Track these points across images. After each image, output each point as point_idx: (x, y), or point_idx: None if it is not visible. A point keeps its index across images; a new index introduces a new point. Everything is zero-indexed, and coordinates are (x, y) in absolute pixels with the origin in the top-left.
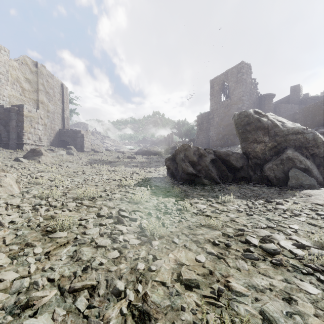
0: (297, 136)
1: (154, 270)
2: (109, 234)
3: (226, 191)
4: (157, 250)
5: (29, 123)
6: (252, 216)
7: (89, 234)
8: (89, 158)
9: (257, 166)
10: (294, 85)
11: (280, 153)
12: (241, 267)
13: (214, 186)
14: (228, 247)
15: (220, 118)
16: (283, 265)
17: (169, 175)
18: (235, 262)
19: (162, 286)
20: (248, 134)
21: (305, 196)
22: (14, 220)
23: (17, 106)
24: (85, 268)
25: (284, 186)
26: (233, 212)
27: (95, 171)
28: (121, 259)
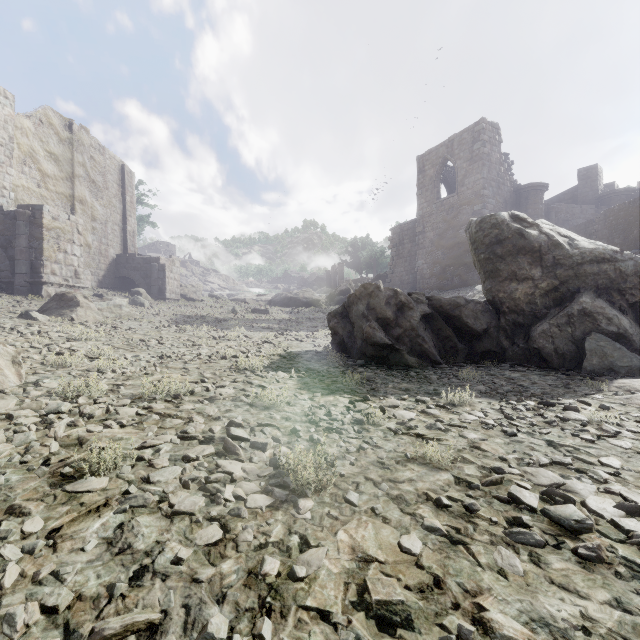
0: (602, 267)
1: (303, 578)
2: (203, 482)
3: (454, 381)
4: (311, 521)
5: (53, 243)
6: (516, 437)
7: (159, 482)
8: (175, 313)
9: (517, 328)
10: (587, 167)
11: (565, 301)
12: (506, 565)
13: (429, 370)
14: (471, 514)
15: (438, 233)
16: (605, 561)
17: (336, 347)
18: (492, 553)
19: (322, 622)
20: (498, 263)
21: (623, 391)
22: None
23: (30, 207)
24: (138, 572)
25: (576, 369)
26: (473, 428)
27: (186, 339)
28: (225, 548)
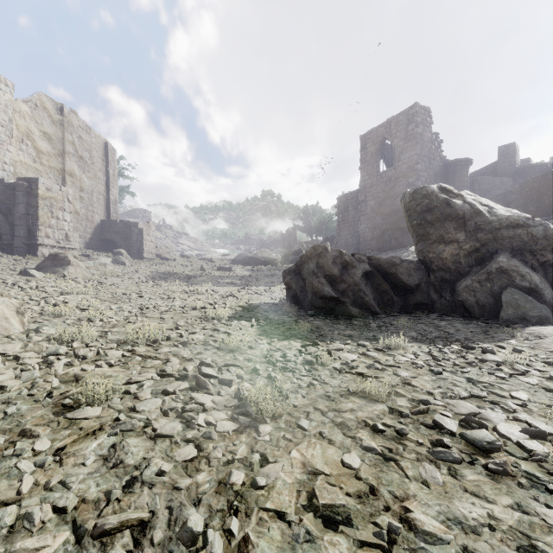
0: (517, 232)
1: (263, 486)
2: (180, 411)
3: (390, 329)
4: (269, 443)
5: (47, 210)
6: (442, 375)
7: (143, 411)
8: (152, 270)
9: (445, 284)
10: (506, 145)
11: (485, 260)
12: (429, 477)
13: (369, 319)
14: (402, 437)
15: (377, 202)
16: (510, 474)
17: (290, 300)
18: (417, 468)
19: (279, 520)
20: (428, 228)
21: (533, 337)
22: (5, 385)
23: (27, 179)
24: (129, 481)
25: (494, 319)
26: (405, 368)
27: (162, 292)
28: (200, 463)
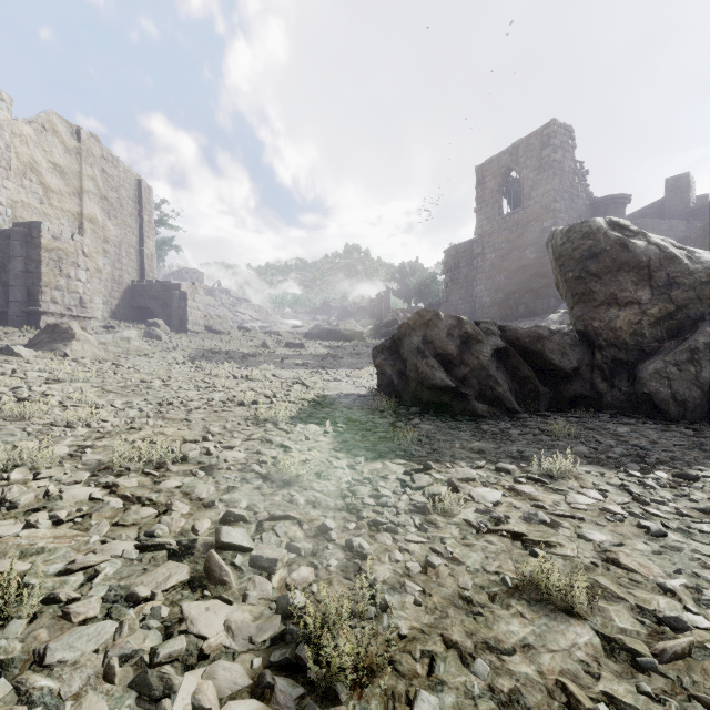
0: None
1: None
2: (146, 662)
3: (543, 438)
4: None
5: (54, 266)
6: (666, 538)
7: (61, 665)
8: (196, 347)
9: (618, 367)
10: (676, 176)
11: (683, 332)
12: None
13: (505, 422)
14: None
15: (500, 254)
16: None
17: (383, 389)
18: None
19: None
20: (592, 283)
21: None
22: None
23: (26, 224)
24: None
25: (703, 422)
26: (593, 521)
27: (200, 379)
28: None
